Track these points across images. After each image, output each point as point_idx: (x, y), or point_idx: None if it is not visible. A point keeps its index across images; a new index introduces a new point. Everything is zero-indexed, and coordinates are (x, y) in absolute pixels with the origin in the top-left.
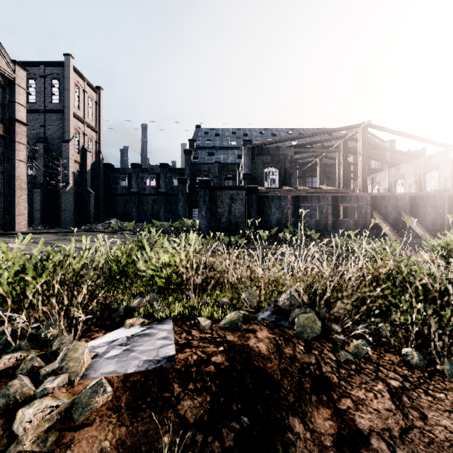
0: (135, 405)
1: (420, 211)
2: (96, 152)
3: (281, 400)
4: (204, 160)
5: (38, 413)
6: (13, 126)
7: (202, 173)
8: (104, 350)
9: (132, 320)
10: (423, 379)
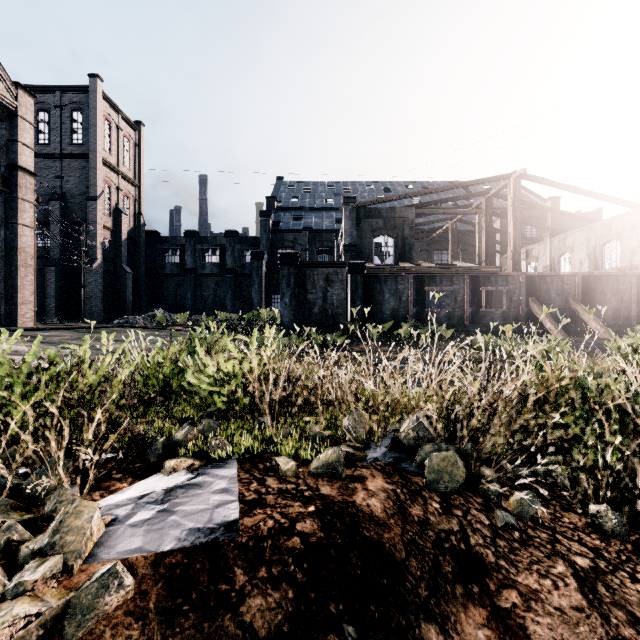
0: (172, 605)
1: (596, 299)
2: (135, 214)
3: (407, 594)
4: (289, 225)
5: (2, 628)
6: (14, 176)
7: (286, 245)
8: (127, 510)
9: (174, 462)
10: (625, 554)
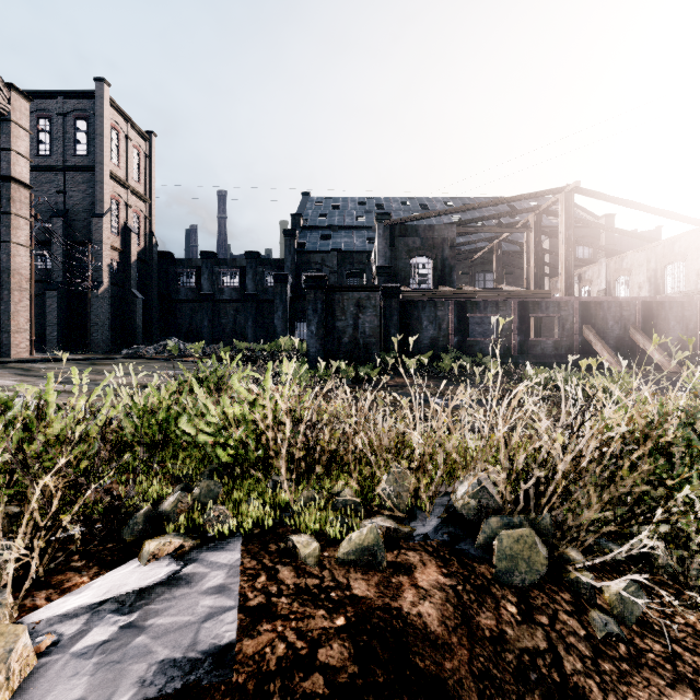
0: None
1: (659, 326)
2: (146, 234)
3: None
4: (316, 246)
5: None
6: (7, 189)
7: (313, 267)
8: (78, 626)
9: (155, 544)
10: None
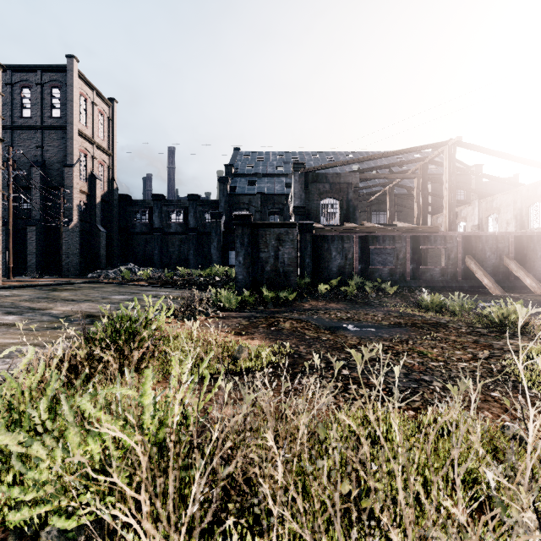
0: None
1: (528, 256)
2: (109, 180)
3: None
4: (244, 190)
5: None
6: None
7: (241, 207)
8: None
9: None
10: None
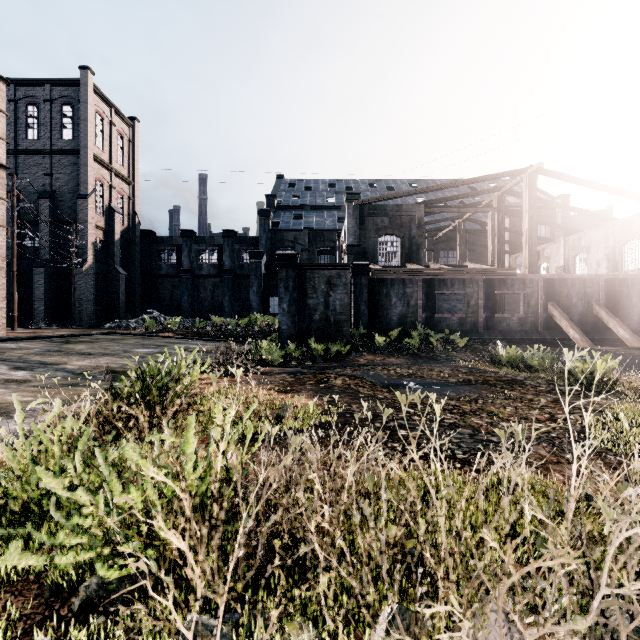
0: None
1: (622, 303)
2: (129, 213)
3: None
4: (289, 225)
5: None
6: None
7: (286, 245)
8: None
9: None
10: None
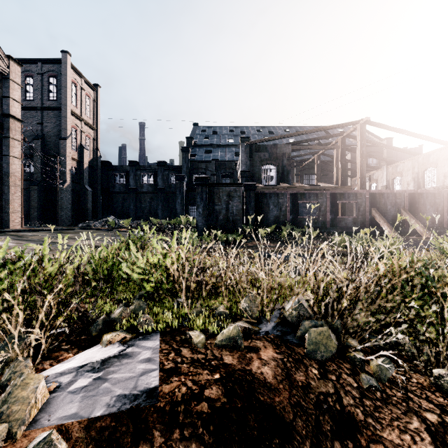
0: None
1: (419, 209)
2: (94, 150)
3: None
4: (202, 157)
5: None
6: (7, 122)
7: (200, 171)
8: (70, 378)
9: (110, 336)
10: None
